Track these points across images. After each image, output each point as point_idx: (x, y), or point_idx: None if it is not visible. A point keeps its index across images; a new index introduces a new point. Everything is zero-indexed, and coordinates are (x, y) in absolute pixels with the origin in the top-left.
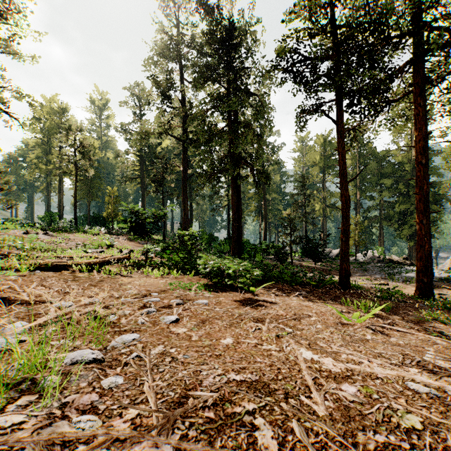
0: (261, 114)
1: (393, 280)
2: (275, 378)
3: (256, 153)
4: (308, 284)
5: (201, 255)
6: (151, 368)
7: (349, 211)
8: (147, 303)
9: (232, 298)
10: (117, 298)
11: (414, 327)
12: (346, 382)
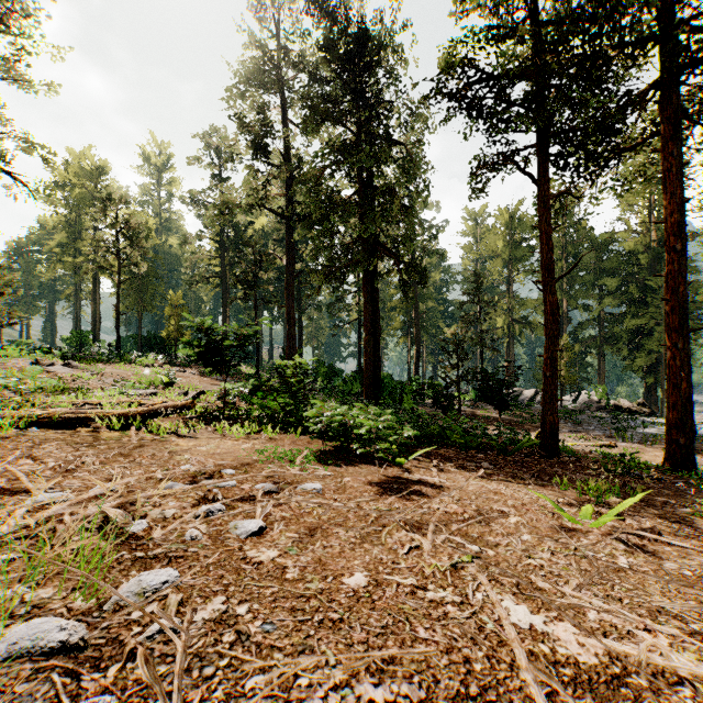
0: (410, 174)
1: (624, 439)
2: (463, 690)
3: (403, 237)
4: (489, 447)
5: (313, 401)
6: (186, 664)
7: (558, 328)
8: (210, 493)
9: (366, 478)
10: (159, 481)
11: (693, 533)
12: (622, 701)
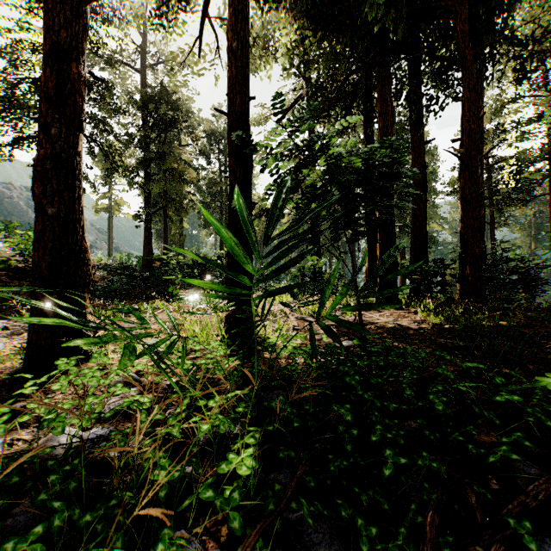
0: None
1: None
2: None
3: None
4: None
5: None
6: None
7: None
8: None
9: None
10: None
11: None
12: None
